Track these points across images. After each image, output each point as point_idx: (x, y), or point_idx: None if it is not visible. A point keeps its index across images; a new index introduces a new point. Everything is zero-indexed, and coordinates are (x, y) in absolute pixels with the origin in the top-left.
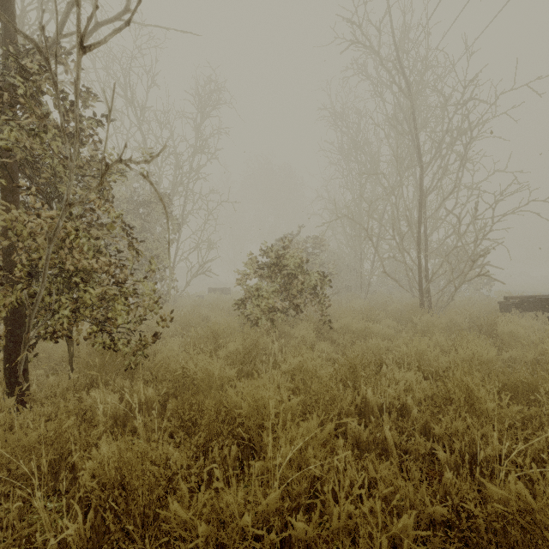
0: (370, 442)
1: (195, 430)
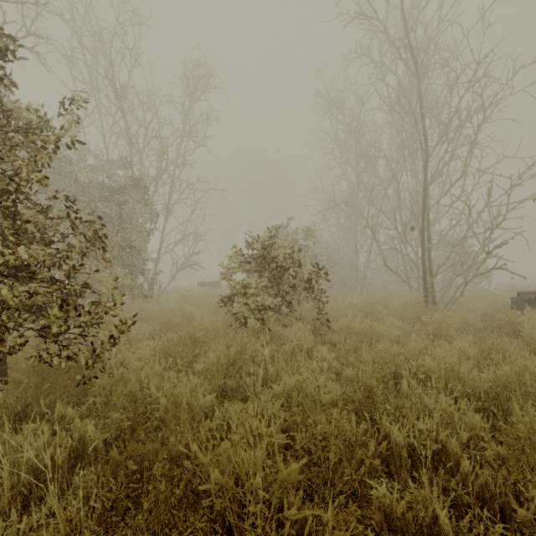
0: (408, 521)
1: (136, 513)
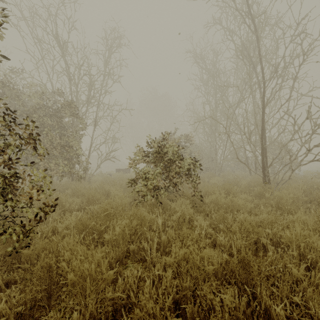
0: None
1: None
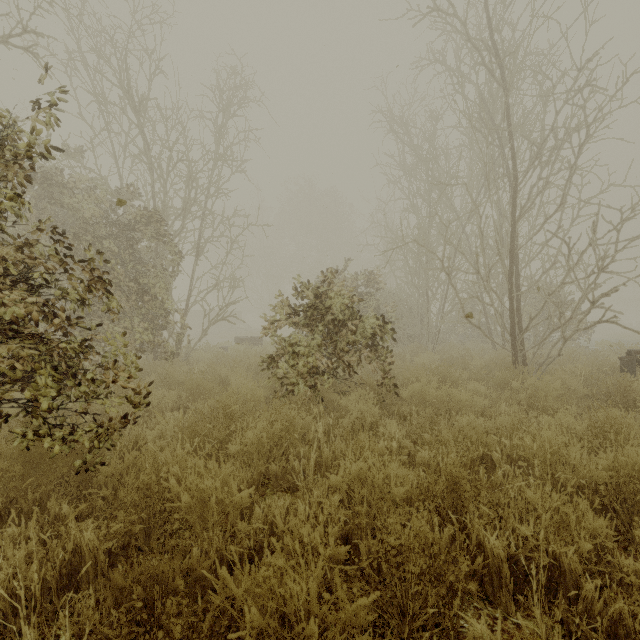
0: None
1: None
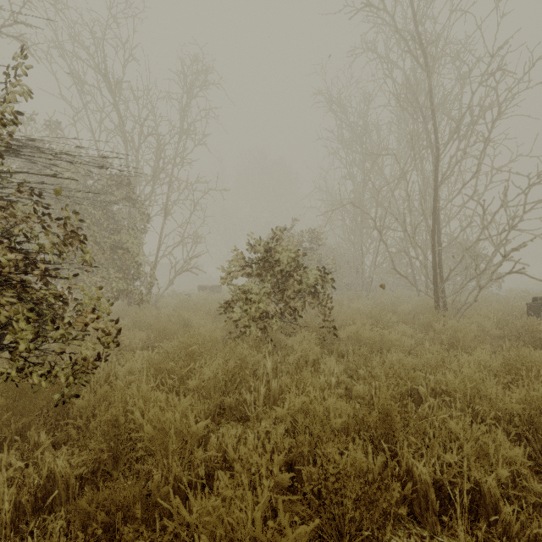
0: None
1: None
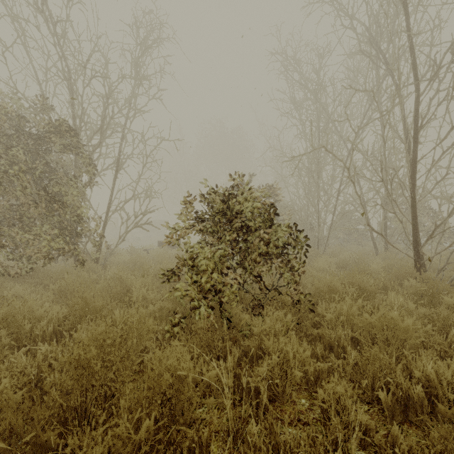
0: None
1: None
